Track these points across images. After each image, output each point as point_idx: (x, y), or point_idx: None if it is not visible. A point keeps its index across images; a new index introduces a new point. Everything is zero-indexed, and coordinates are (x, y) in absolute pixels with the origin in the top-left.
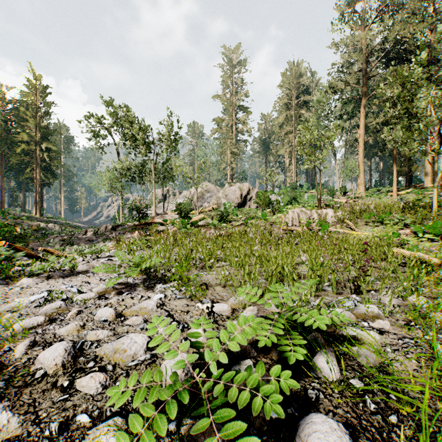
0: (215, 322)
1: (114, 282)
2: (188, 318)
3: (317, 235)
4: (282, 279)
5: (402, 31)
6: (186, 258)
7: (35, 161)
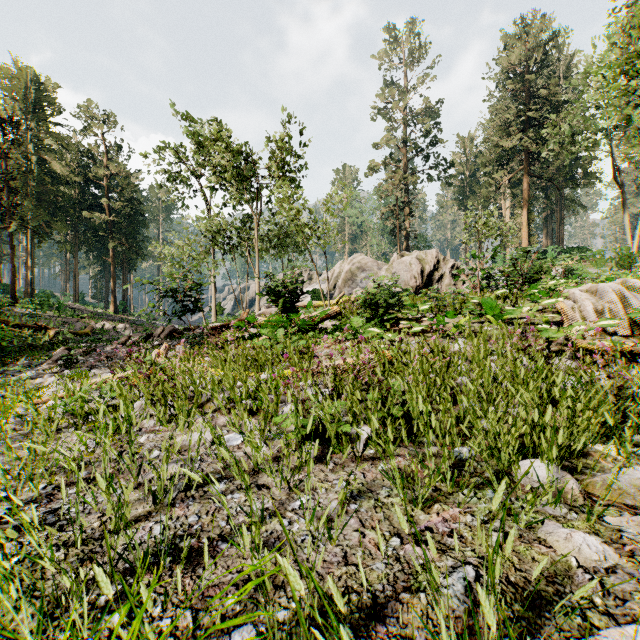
0: None
1: None
2: None
3: None
4: None
5: None
6: None
7: (111, 234)
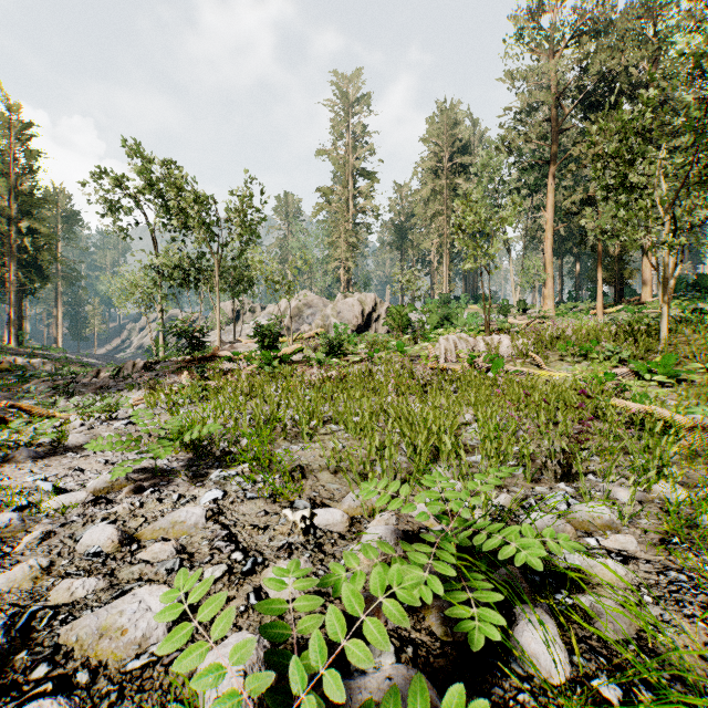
0: (318, 547)
1: (126, 471)
2: (266, 542)
3: (486, 378)
4: (436, 455)
5: (610, 61)
6: (268, 419)
7: (9, 252)
